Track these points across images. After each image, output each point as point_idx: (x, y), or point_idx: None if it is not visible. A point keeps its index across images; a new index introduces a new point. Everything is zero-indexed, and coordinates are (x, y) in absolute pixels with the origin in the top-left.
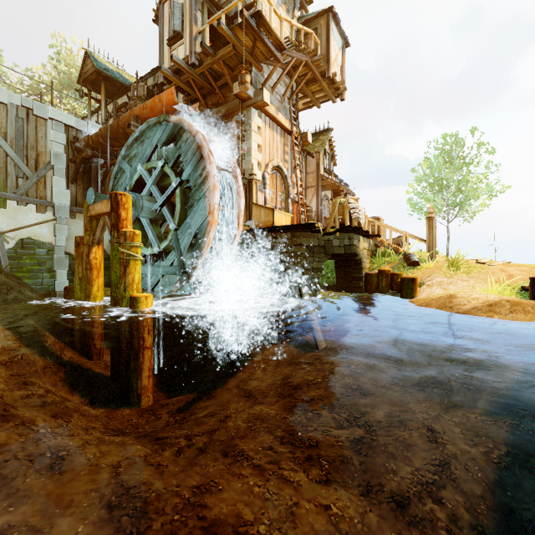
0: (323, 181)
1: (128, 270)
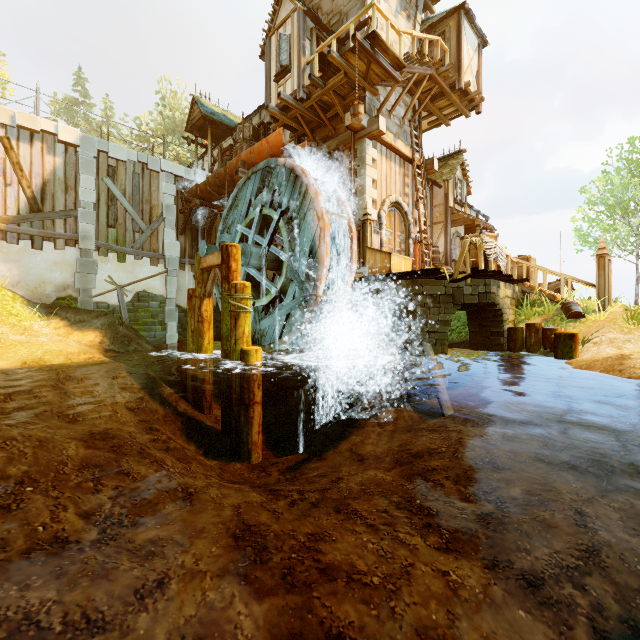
0: (452, 215)
1: (238, 323)
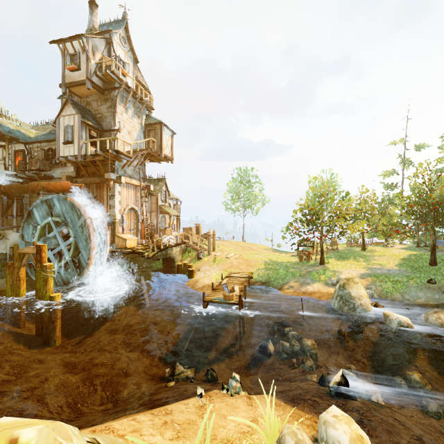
0: (160, 209)
1: (48, 283)
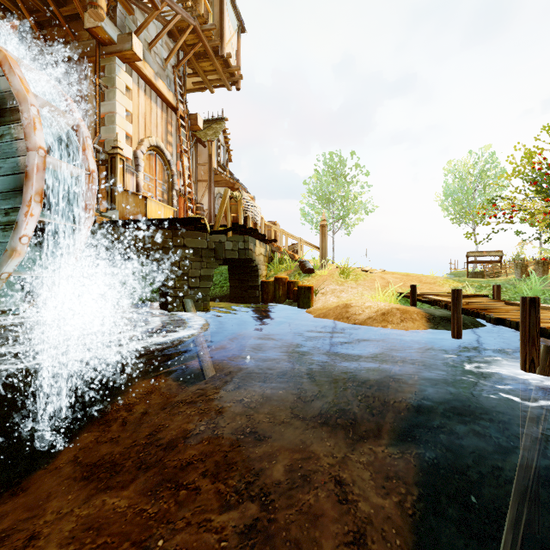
0: (216, 176)
1: None
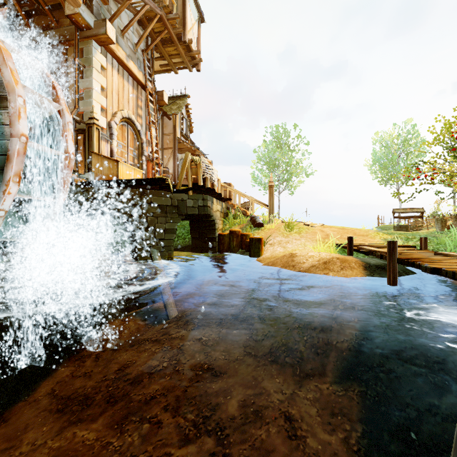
0: (179, 144)
1: None
